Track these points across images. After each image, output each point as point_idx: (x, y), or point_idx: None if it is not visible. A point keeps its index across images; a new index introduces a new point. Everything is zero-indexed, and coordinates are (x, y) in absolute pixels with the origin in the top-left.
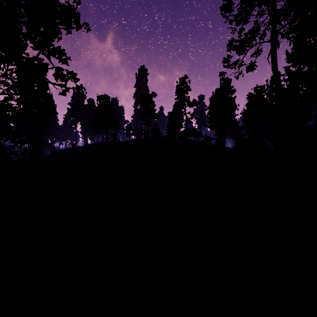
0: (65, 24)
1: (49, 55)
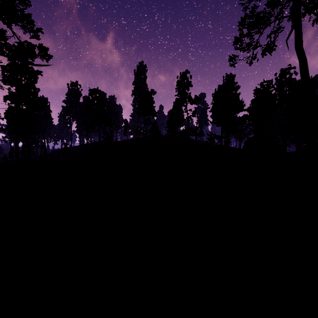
0: None
1: (10, 21)
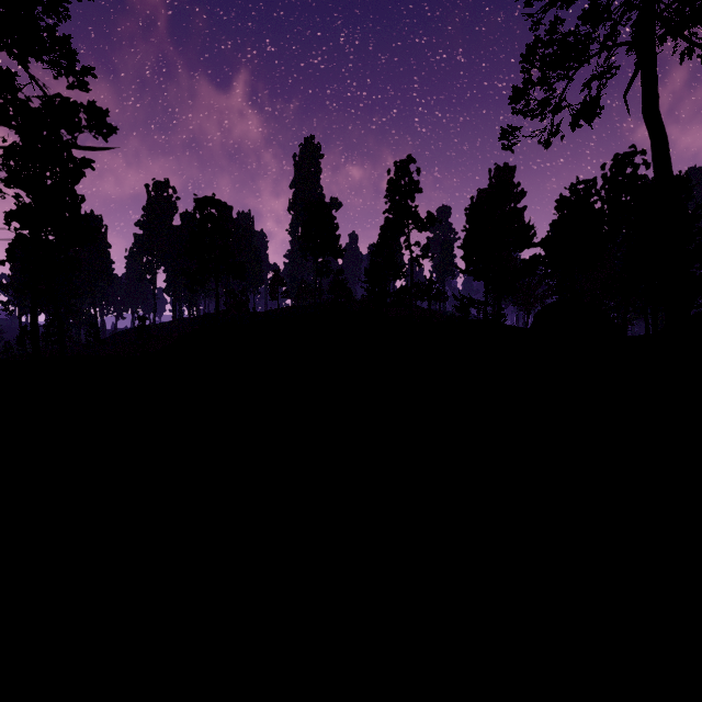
0: None
1: (25, 53)
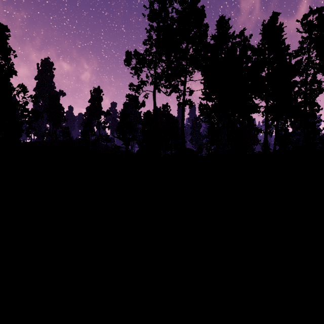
0: None
1: None
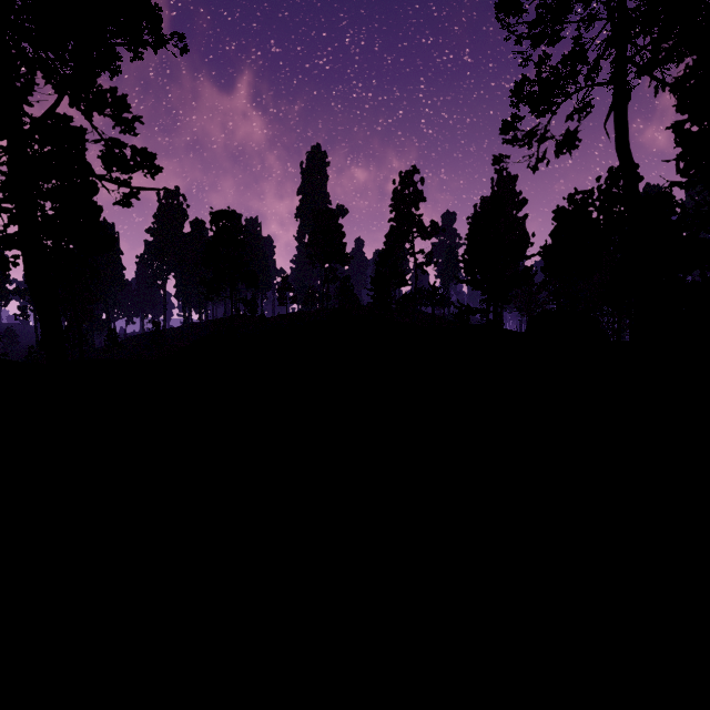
0: (125, 33)
1: (90, 109)
